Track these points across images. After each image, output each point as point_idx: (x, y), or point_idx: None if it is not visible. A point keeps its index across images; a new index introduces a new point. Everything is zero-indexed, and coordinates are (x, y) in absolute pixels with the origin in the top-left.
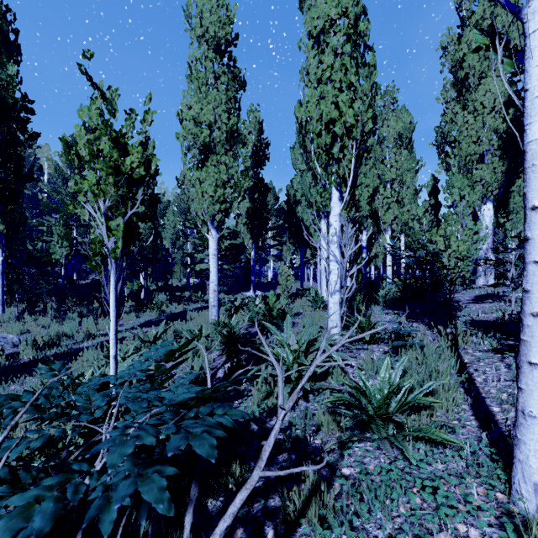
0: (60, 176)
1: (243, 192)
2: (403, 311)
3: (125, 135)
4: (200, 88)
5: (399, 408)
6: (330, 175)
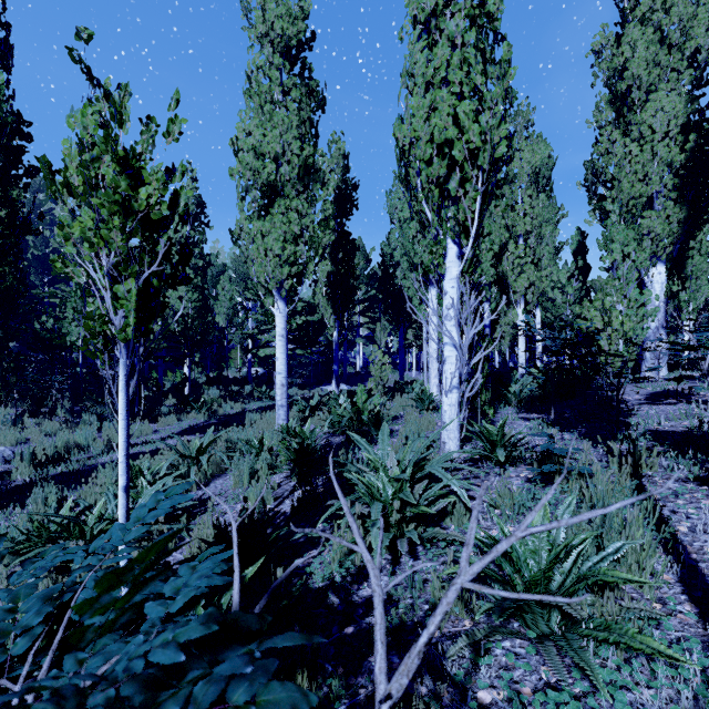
0: None
1: (321, 249)
2: (547, 415)
3: (141, 156)
4: (263, 108)
5: (570, 586)
6: (445, 221)
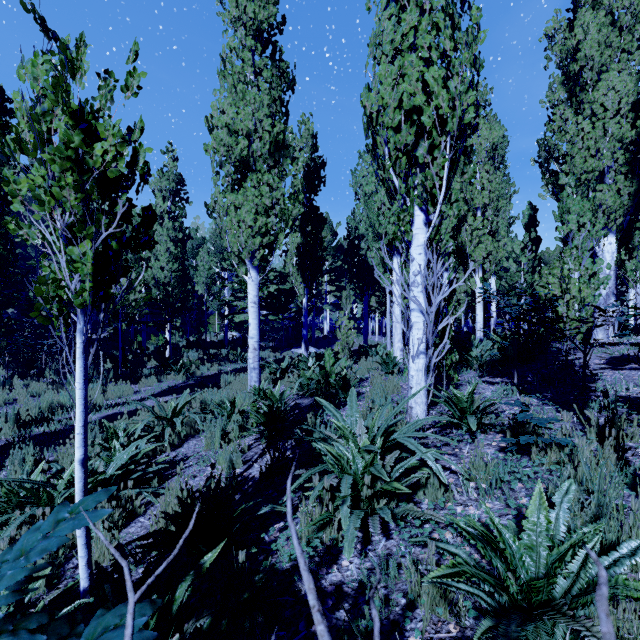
0: None
1: (291, 221)
2: (509, 379)
3: (99, 113)
4: (236, 89)
5: (580, 597)
6: (412, 188)
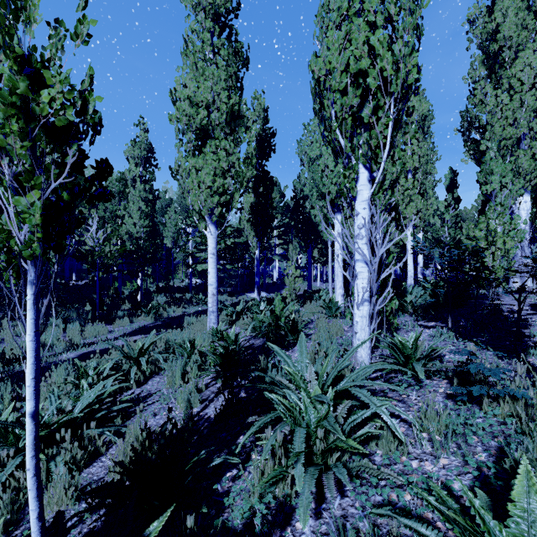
0: None
1: (245, 182)
2: (443, 323)
3: (50, 62)
4: (197, 66)
5: None
6: (357, 148)
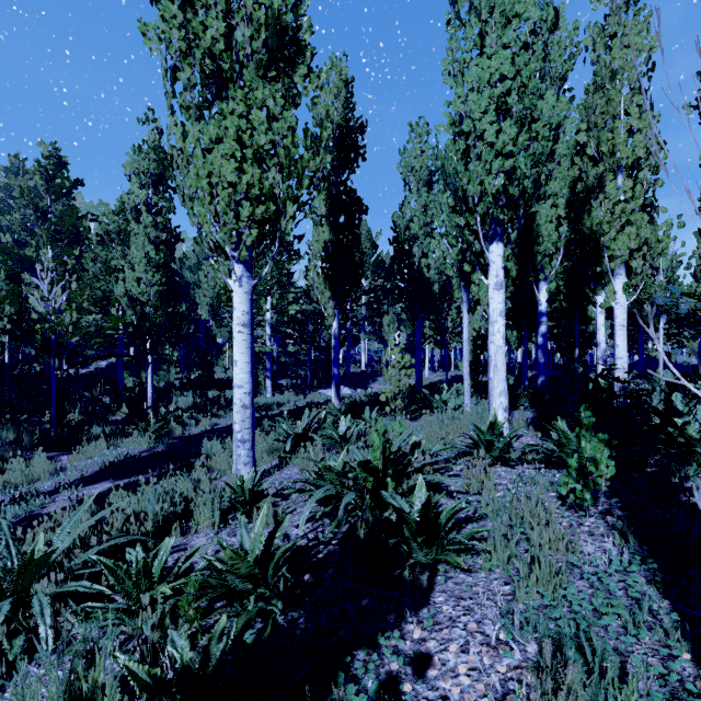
0: (30, 206)
1: (308, 180)
2: None
3: None
4: None
5: None
6: None
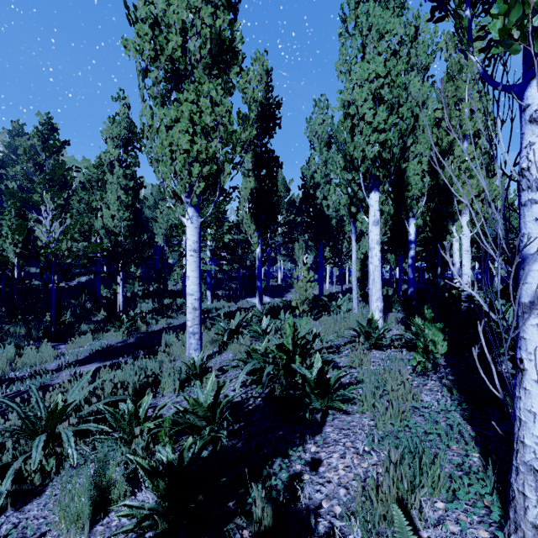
0: (30, 161)
1: (240, 147)
2: None
3: None
4: None
5: None
6: None
